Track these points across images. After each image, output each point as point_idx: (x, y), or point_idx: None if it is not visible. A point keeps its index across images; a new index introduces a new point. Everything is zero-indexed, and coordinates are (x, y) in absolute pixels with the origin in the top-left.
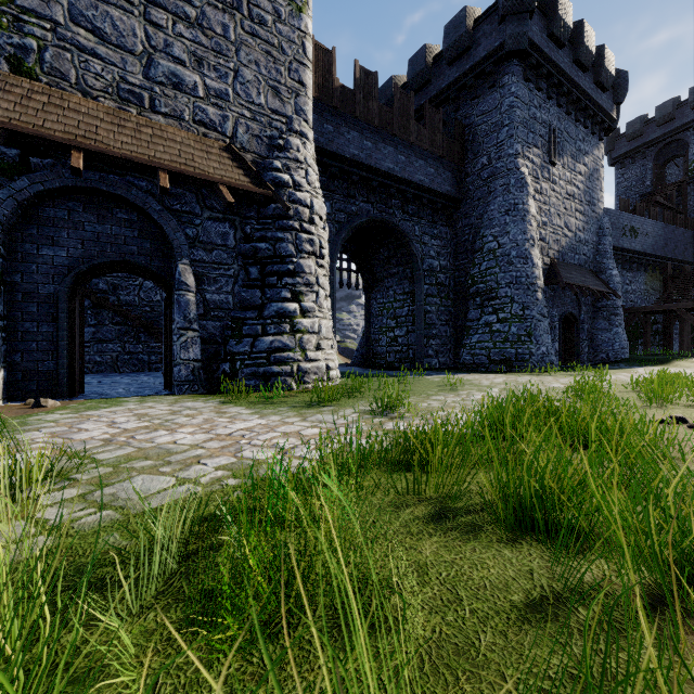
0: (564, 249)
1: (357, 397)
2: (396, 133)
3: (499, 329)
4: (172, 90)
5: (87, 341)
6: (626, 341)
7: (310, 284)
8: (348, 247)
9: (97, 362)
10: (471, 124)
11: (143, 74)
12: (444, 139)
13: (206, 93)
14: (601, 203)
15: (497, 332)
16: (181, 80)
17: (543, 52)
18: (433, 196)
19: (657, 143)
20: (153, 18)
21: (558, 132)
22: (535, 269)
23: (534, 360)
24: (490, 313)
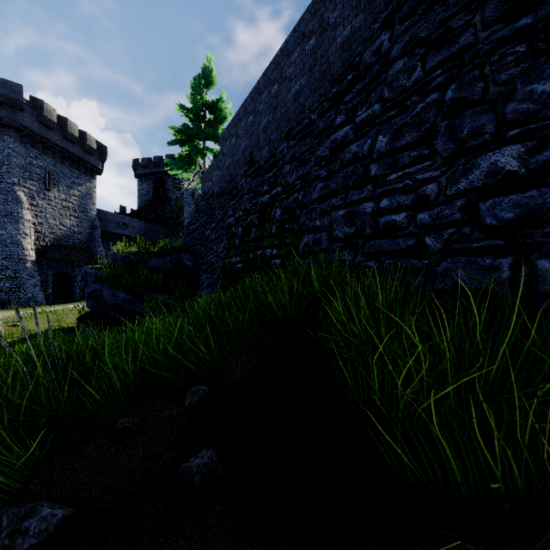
0: (60, 237)
1: None
2: None
3: None
4: None
5: None
6: None
7: None
8: None
9: None
10: None
11: None
12: None
13: None
14: (94, 211)
15: None
16: None
17: (35, 131)
18: None
19: (155, 175)
20: None
21: (55, 172)
22: (25, 251)
23: (22, 301)
24: None
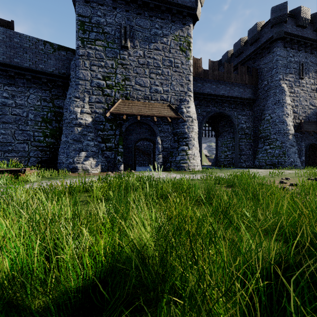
0: (309, 115)
1: (203, 172)
2: (225, 80)
3: (270, 151)
4: (155, 93)
5: None
6: None
7: (191, 140)
8: (208, 122)
9: None
10: (260, 68)
11: (149, 91)
12: (247, 77)
13: (163, 92)
14: None
15: (269, 153)
16: (157, 90)
17: (293, 34)
18: (242, 100)
19: None
20: (151, 77)
21: (305, 63)
22: (288, 126)
23: (286, 164)
24: (267, 145)
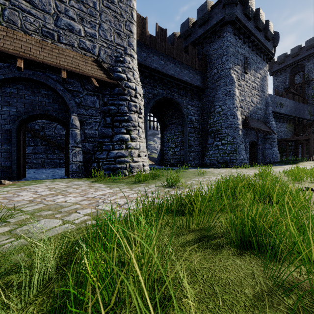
0: (251, 112)
1: (157, 179)
2: (175, 58)
3: (222, 148)
4: (69, 32)
5: (29, 153)
6: (278, 153)
7: (135, 126)
8: (153, 110)
9: (34, 163)
10: (209, 54)
11: (54, 24)
12: (197, 61)
13: (85, 34)
14: (267, 91)
15: (221, 149)
16: (73, 28)
17: (242, 22)
18: (192, 87)
19: (291, 65)
20: None
21: (248, 59)
22: (238, 120)
23: (237, 162)
24: (218, 141)
